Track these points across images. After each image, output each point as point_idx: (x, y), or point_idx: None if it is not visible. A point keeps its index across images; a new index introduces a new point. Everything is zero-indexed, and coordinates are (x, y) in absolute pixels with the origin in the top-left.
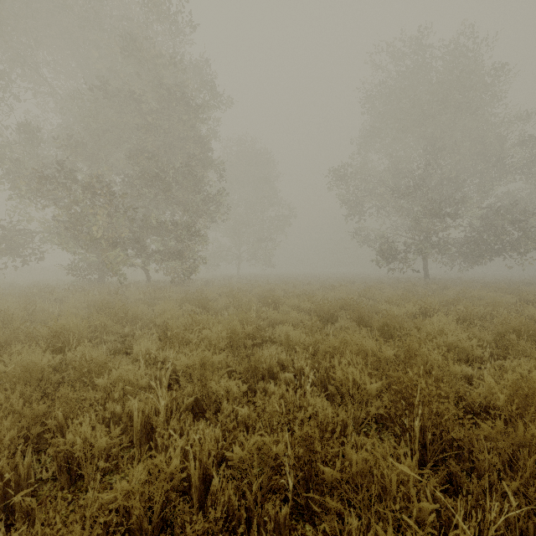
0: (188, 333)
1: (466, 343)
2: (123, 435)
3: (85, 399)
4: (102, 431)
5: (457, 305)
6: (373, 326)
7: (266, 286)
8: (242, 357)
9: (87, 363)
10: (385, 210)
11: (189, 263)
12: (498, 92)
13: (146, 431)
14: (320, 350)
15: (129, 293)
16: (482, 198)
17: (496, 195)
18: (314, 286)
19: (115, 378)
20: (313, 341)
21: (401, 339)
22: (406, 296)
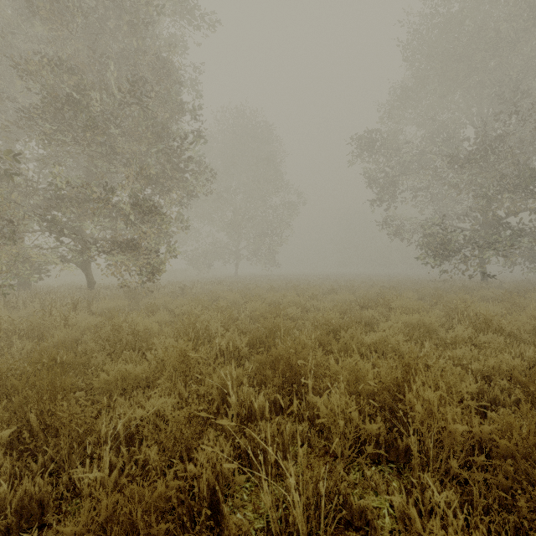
0: None
1: None
2: None
3: None
4: None
5: None
6: None
7: (270, 296)
8: None
9: None
10: (427, 191)
11: (149, 259)
12: None
13: None
14: None
15: None
16: None
17: None
18: (345, 295)
19: None
20: None
21: None
22: None
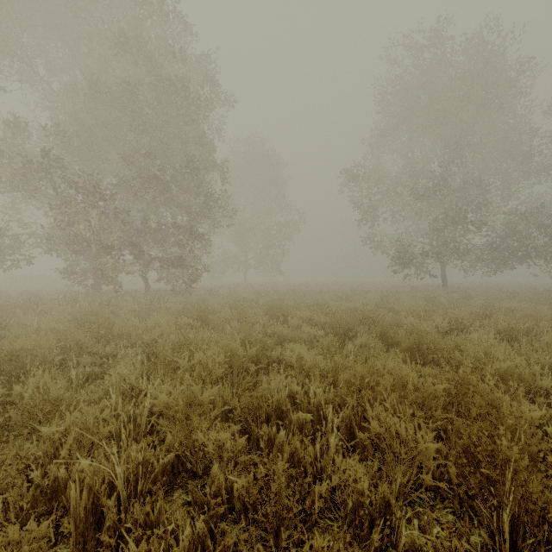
0: (176, 357)
1: (527, 371)
2: (66, 517)
3: (21, 458)
4: (15, 531)
5: (491, 318)
6: (402, 345)
7: (274, 295)
8: (243, 388)
9: (35, 402)
10: (401, 214)
11: (191, 270)
12: (524, 87)
13: (96, 516)
14: (341, 379)
15: (123, 303)
16: (505, 202)
17: (519, 198)
18: (326, 295)
19: (67, 425)
20: (332, 366)
21: (436, 361)
22: (430, 307)
